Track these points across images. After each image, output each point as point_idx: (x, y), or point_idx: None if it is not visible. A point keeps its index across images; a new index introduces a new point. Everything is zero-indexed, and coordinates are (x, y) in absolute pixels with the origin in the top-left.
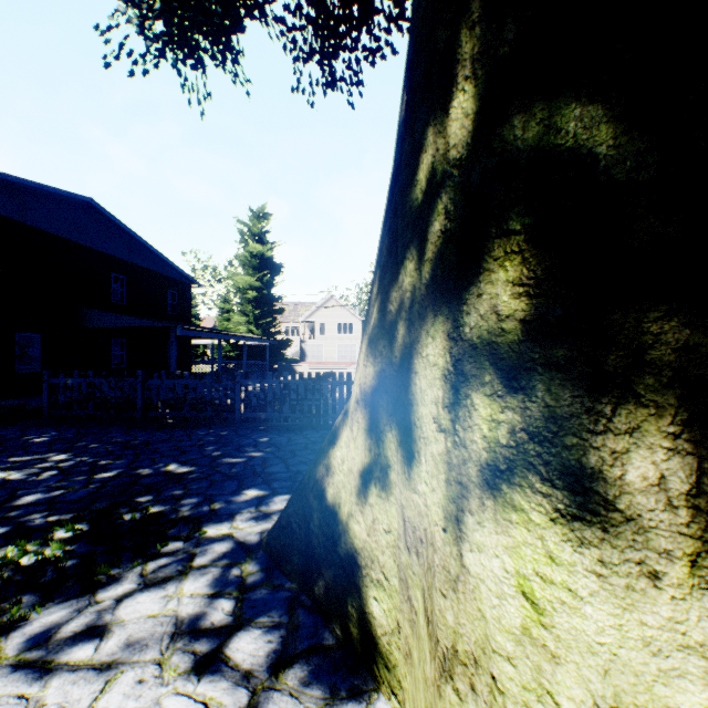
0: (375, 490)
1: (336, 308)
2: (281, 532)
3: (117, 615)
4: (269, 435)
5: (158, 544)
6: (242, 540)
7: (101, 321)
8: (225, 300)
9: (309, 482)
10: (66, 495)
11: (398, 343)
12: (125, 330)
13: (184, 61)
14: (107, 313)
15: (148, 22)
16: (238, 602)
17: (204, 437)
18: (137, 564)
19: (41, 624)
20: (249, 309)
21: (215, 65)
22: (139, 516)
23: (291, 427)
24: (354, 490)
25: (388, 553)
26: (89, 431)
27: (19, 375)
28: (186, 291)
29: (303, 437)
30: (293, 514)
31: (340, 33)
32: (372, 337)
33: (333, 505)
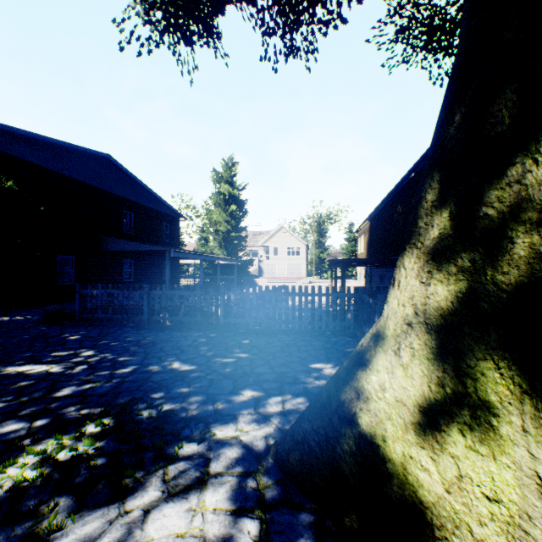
0: (462, 440)
1: (286, 235)
2: (295, 447)
3: (146, 531)
4: (249, 337)
5: (175, 446)
6: (250, 445)
7: (116, 246)
8: (202, 230)
9: (330, 402)
10: (94, 388)
11: (513, 255)
12: (133, 253)
13: (178, 41)
14: (120, 240)
15: (152, 13)
16: (262, 524)
17: (197, 338)
18: (159, 467)
19: (75, 536)
20: (221, 236)
21: (200, 46)
22: (155, 412)
23: (265, 331)
24: (412, 428)
25: (494, 528)
26: (109, 331)
27: (59, 286)
28: (175, 223)
29: (277, 340)
30: (311, 432)
31: (299, 10)
32: (439, 250)
33: (371, 434)
